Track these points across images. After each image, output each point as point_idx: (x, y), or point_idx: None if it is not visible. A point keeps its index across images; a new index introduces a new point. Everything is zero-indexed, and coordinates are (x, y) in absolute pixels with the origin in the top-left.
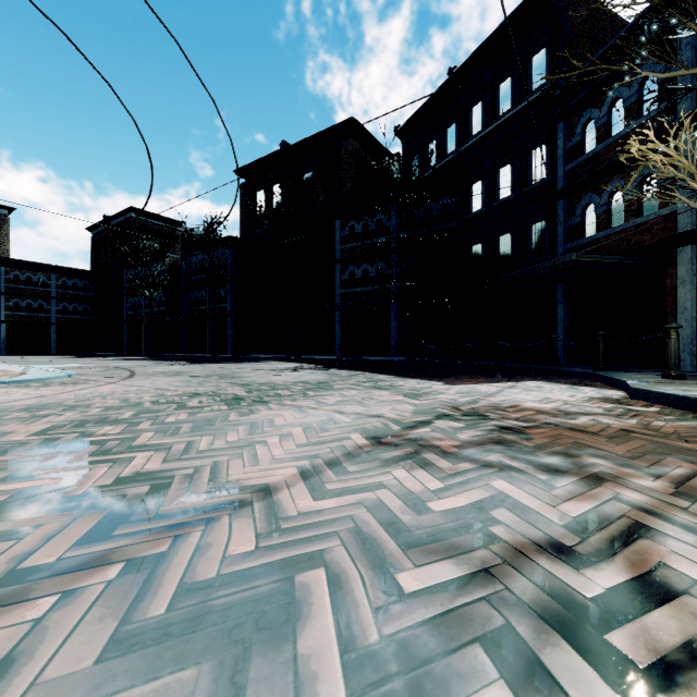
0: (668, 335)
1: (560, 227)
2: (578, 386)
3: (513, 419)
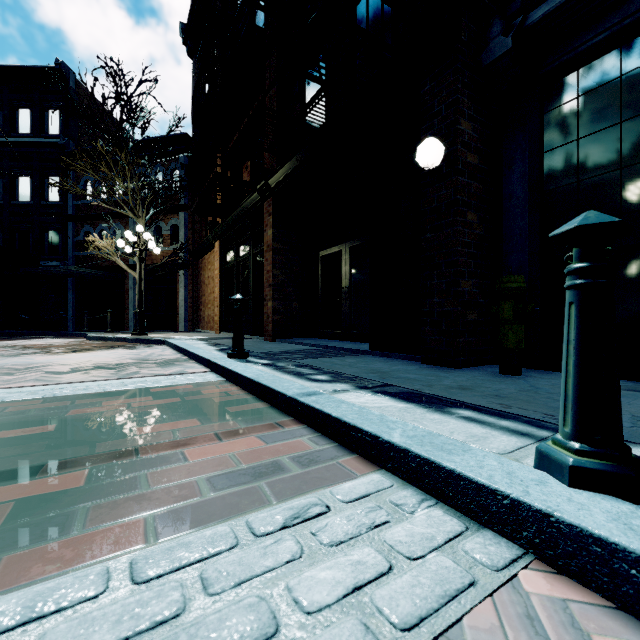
0: (126, 314)
1: (70, 239)
2: (70, 338)
3: (28, 346)
